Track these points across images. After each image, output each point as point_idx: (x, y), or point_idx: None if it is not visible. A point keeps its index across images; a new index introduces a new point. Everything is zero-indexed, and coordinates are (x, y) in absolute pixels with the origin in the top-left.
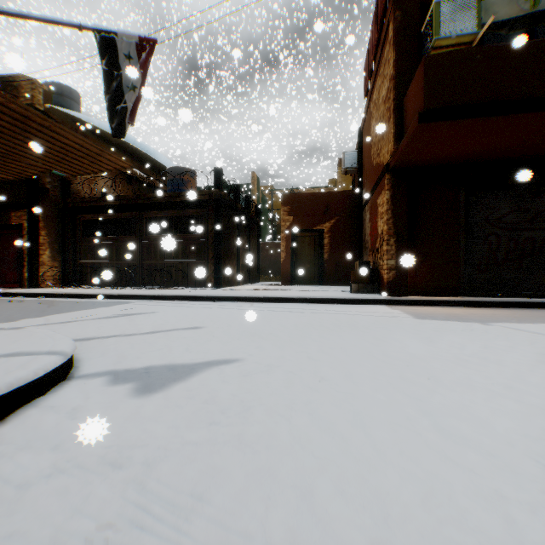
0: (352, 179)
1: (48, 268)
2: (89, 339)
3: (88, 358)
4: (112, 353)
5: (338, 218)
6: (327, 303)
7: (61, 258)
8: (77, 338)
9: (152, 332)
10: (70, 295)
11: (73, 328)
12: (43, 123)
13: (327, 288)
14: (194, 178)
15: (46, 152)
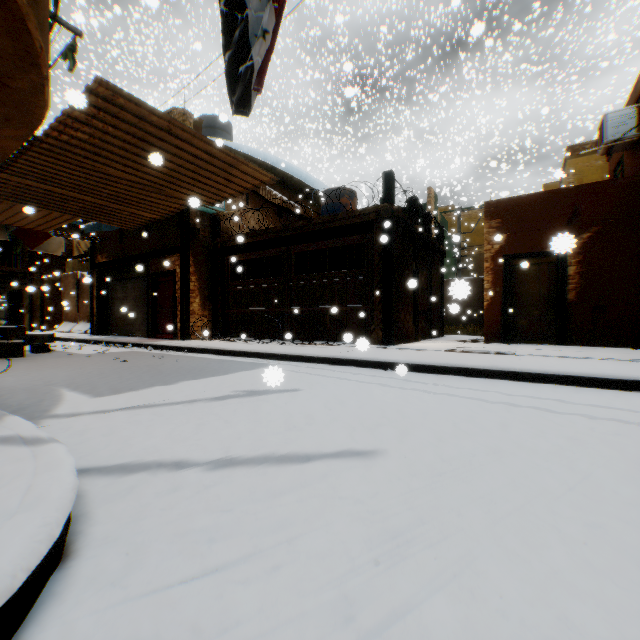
0: (609, 165)
1: (197, 318)
2: (159, 467)
3: (81, 586)
4: (151, 564)
5: (596, 229)
6: (617, 389)
7: (210, 306)
8: (143, 461)
9: (276, 458)
10: (210, 351)
11: (164, 422)
12: (159, 125)
13: (583, 351)
14: (354, 200)
15: (175, 173)
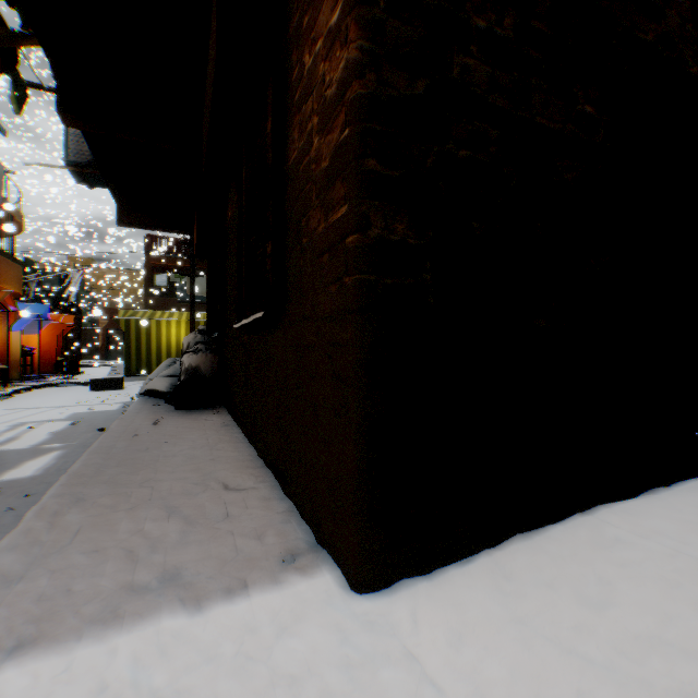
0: None
1: None
2: None
3: None
4: None
5: None
6: None
7: None
8: None
9: None
10: None
11: None
12: None
13: None
14: None
15: None
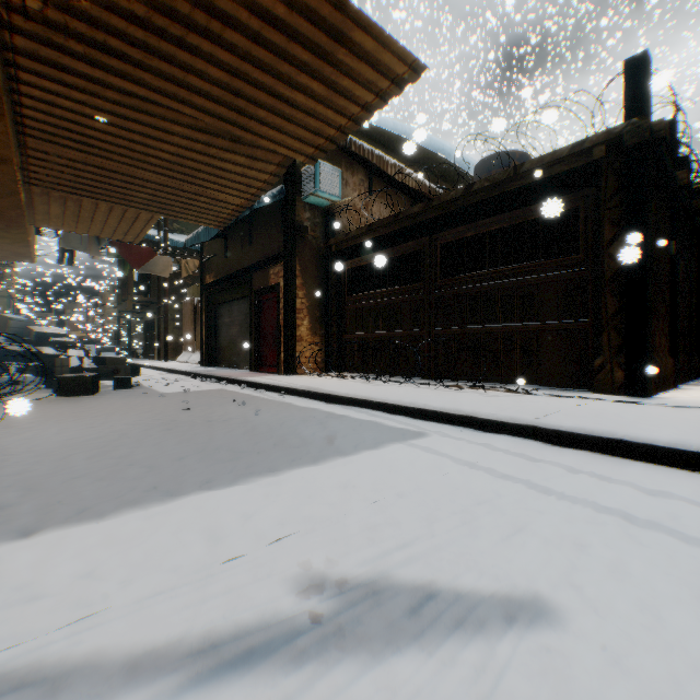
0: None
1: (305, 346)
2: None
3: None
4: None
5: None
6: None
7: (322, 330)
8: None
9: None
10: (314, 395)
11: None
12: None
13: None
14: None
15: (240, 85)
